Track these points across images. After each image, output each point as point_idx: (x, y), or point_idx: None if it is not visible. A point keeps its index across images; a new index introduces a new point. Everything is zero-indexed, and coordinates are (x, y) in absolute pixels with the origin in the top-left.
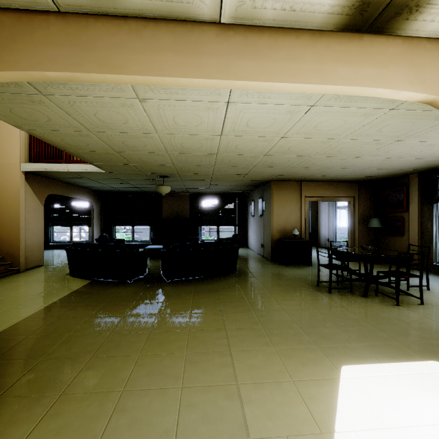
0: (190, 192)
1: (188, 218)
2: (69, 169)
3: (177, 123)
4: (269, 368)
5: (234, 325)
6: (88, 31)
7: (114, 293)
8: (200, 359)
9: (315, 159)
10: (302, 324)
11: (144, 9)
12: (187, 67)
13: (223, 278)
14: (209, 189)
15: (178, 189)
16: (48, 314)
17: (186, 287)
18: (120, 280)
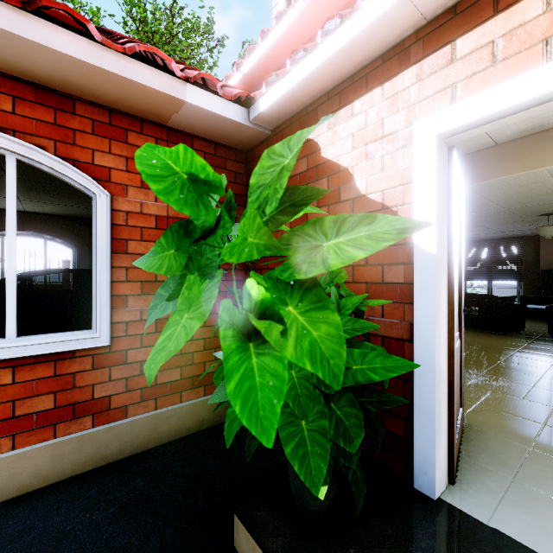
0: None
1: None
2: None
3: None
4: None
5: None
6: (516, 149)
7: (489, 339)
8: None
9: None
10: None
11: None
12: None
13: None
14: None
15: None
16: None
17: None
18: (490, 332)
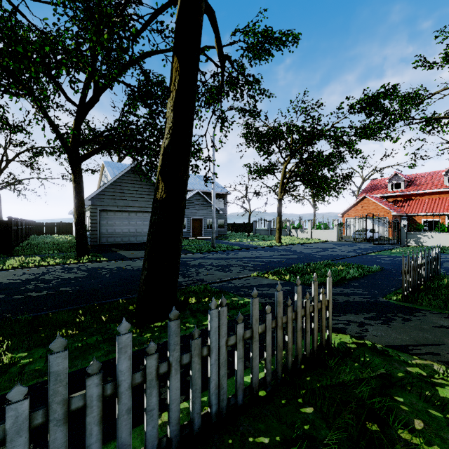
0: None
1: None
2: None
3: None
4: None
5: None
6: None
7: None
8: None
9: None
10: None
11: None
12: None
13: None
14: None
15: None
16: None
17: None
18: None
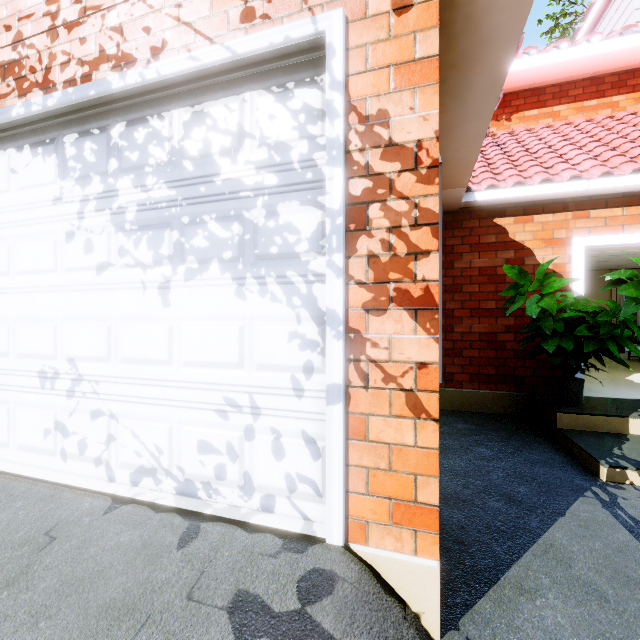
0: None
1: None
2: None
3: None
4: (593, 370)
5: None
6: None
7: None
8: None
9: (625, 256)
10: (612, 366)
11: None
12: None
13: None
14: None
15: None
16: None
17: None
18: None
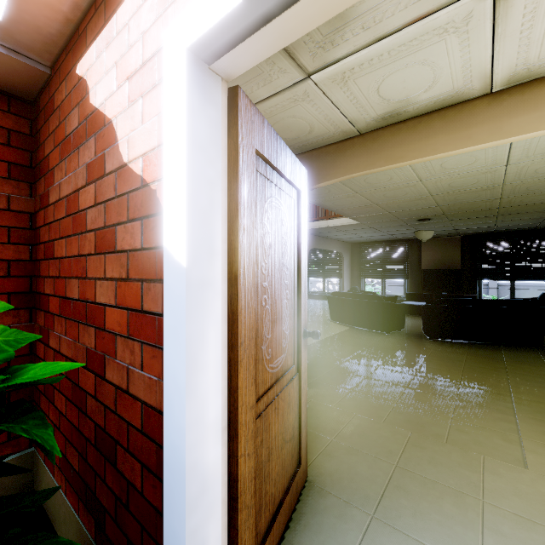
0: (462, 234)
1: (459, 269)
2: (329, 224)
3: (444, 167)
4: None
5: (526, 396)
6: (378, 140)
7: (373, 340)
8: (473, 408)
9: None
10: None
11: (419, 112)
12: (457, 141)
13: (515, 350)
14: (495, 227)
15: (442, 232)
16: (325, 345)
17: (456, 349)
18: (376, 331)
